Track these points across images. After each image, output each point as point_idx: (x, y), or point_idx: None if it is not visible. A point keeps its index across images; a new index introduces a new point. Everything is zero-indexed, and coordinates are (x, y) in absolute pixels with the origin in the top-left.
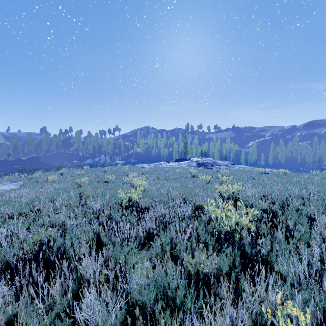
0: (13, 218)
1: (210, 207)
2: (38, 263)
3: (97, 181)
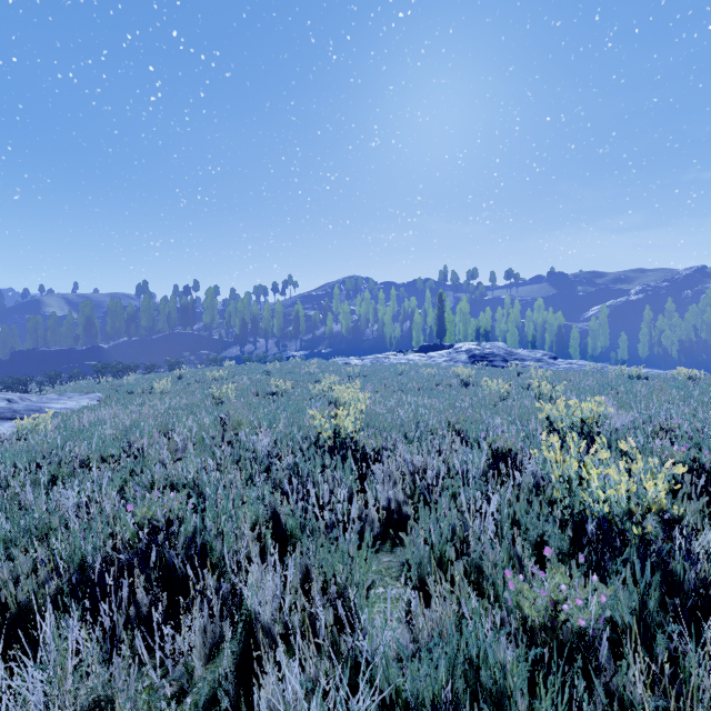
0: (89, 468)
1: (546, 454)
2: (149, 572)
3: (253, 393)
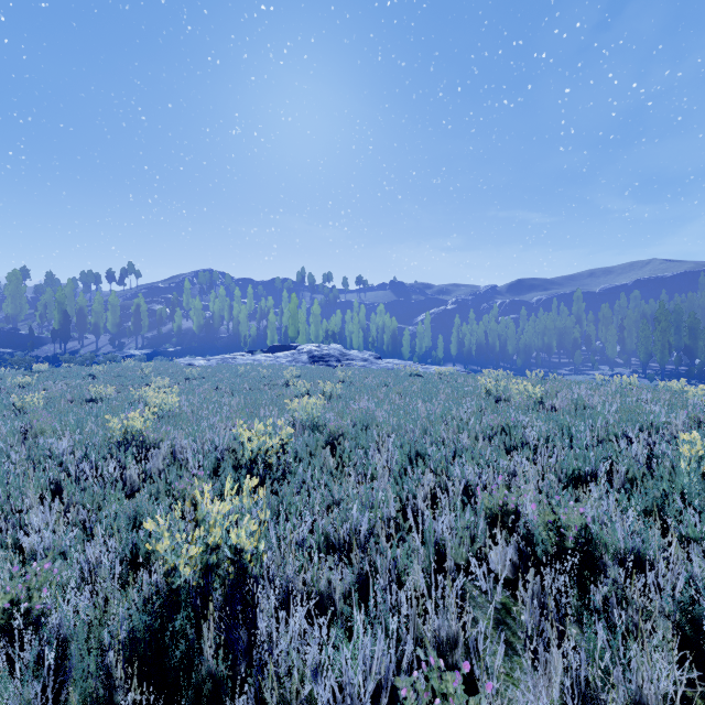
0: None
1: (239, 430)
2: None
3: (68, 400)
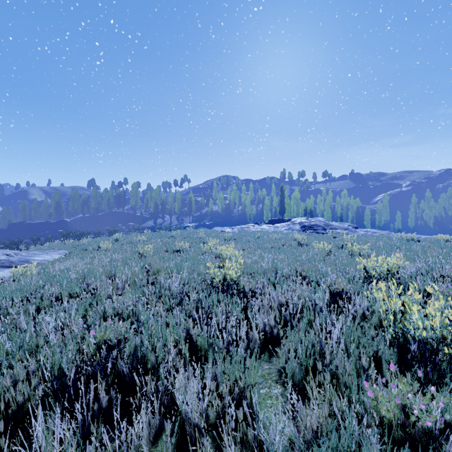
0: (61, 301)
1: (376, 294)
2: (106, 378)
3: (164, 250)
